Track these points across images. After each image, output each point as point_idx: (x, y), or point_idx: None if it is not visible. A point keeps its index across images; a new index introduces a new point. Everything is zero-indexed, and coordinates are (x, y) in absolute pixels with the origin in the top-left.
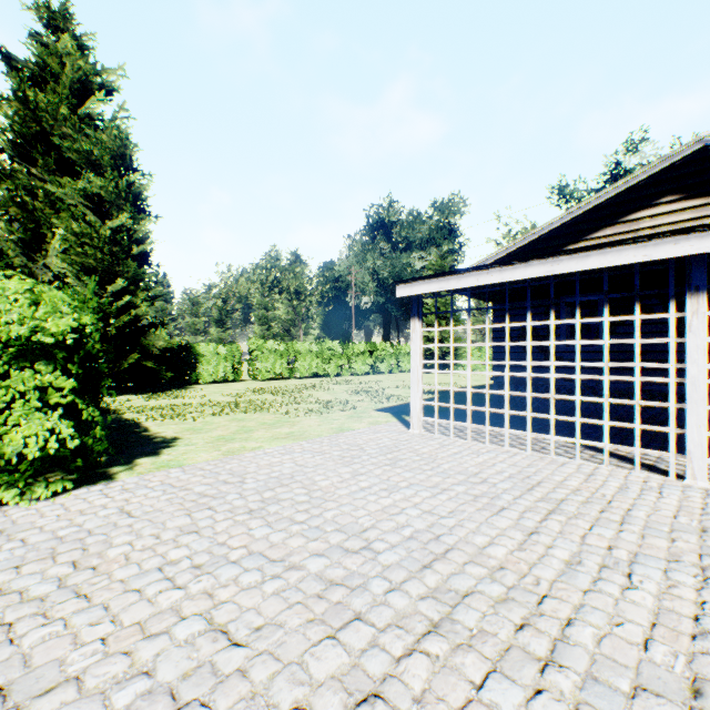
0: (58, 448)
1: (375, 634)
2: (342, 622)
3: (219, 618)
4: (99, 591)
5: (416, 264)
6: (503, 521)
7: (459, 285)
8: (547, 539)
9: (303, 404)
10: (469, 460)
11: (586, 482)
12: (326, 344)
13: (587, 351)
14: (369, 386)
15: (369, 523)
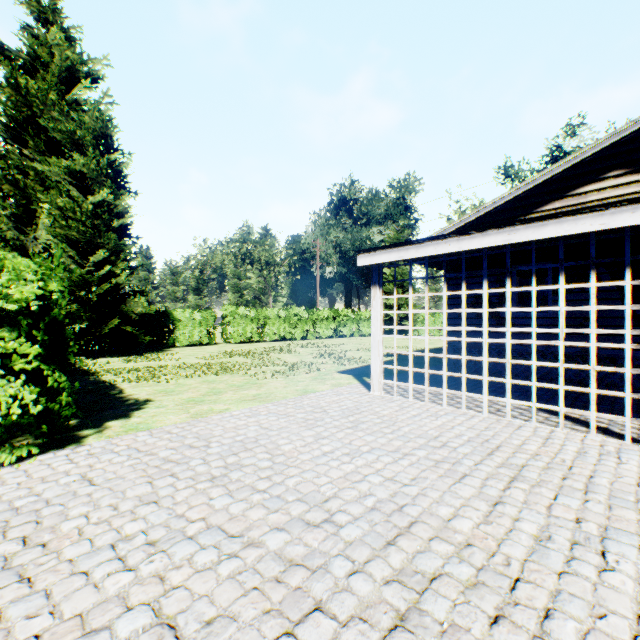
0: (22, 415)
1: (337, 629)
2: (300, 614)
3: (167, 608)
4: (44, 574)
5: (375, 238)
6: (466, 490)
7: (418, 254)
8: (513, 510)
9: (271, 366)
10: (429, 423)
11: (544, 446)
12: (293, 310)
13: (537, 317)
14: (333, 349)
15: (332, 491)
